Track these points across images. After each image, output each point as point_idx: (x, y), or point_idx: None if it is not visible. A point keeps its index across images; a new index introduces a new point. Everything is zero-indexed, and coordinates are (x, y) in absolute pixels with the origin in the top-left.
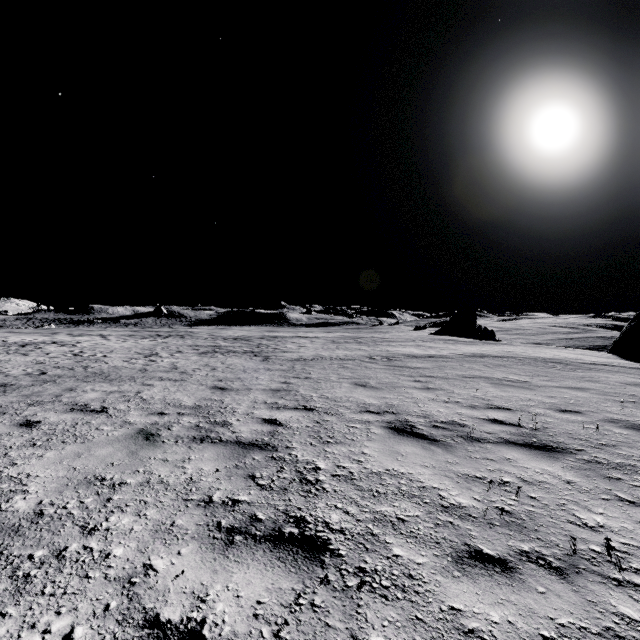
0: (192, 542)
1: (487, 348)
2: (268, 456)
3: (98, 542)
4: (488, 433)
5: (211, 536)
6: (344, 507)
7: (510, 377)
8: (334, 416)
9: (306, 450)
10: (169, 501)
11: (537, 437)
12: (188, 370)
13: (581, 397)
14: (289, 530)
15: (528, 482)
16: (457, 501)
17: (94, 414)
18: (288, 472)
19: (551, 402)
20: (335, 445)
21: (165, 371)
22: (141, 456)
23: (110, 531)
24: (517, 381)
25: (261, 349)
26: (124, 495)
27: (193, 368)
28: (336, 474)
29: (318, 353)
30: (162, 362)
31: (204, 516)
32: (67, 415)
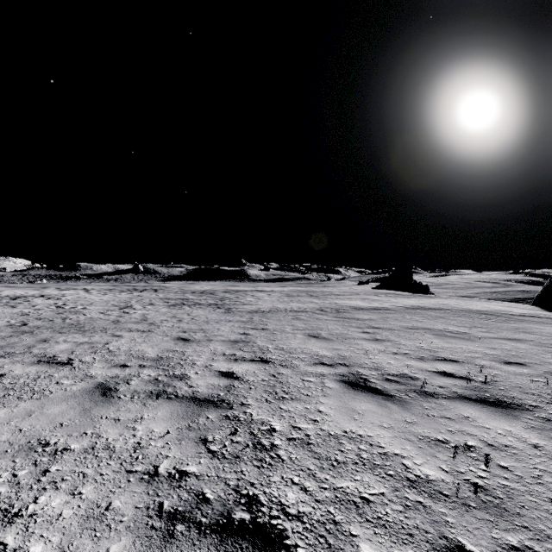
0: (126, 535)
1: (424, 301)
2: (222, 415)
3: (16, 535)
4: (440, 387)
5: (149, 525)
6: (301, 482)
7: (450, 328)
8: (289, 369)
9: (261, 407)
10: (110, 473)
11: (489, 391)
12: (156, 321)
13: (521, 348)
14: (239, 515)
15: (493, 446)
16: (423, 473)
17: (59, 366)
18: (242, 435)
19: (494, 354)
20: (290, 402)
21: (135, 322)
22: (93, 415)
23: (34, 518)
24: (457, 332)
25: (224, 302)
26: (63, 465)
27: (161, 319)
28: (292, 437)
29: (274, 305)
30: (134, 314)
31: (145, 495)
32: (32, 367)
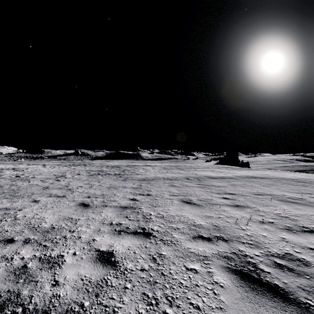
0: None
1: (251, 172)
2: None
3: None
4: None
5: None
6: None
7: (287, 194)
8: (170, 247)
9: None
10: None
11: None
12: (74, 187)
13: None
14: None
15: None
16: None
17: None
18: None
19: None
20: None
21: (58, 188)
22: None
23: None
24: (295, 198)
25: (125, 172)
26: None
27: (78, 186)
28: None
29: (156, 175)
30: (63, 181)
31: None
32: None
